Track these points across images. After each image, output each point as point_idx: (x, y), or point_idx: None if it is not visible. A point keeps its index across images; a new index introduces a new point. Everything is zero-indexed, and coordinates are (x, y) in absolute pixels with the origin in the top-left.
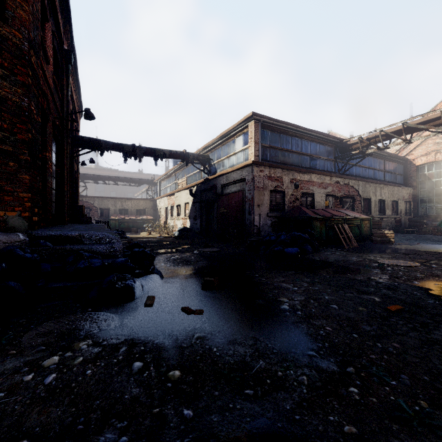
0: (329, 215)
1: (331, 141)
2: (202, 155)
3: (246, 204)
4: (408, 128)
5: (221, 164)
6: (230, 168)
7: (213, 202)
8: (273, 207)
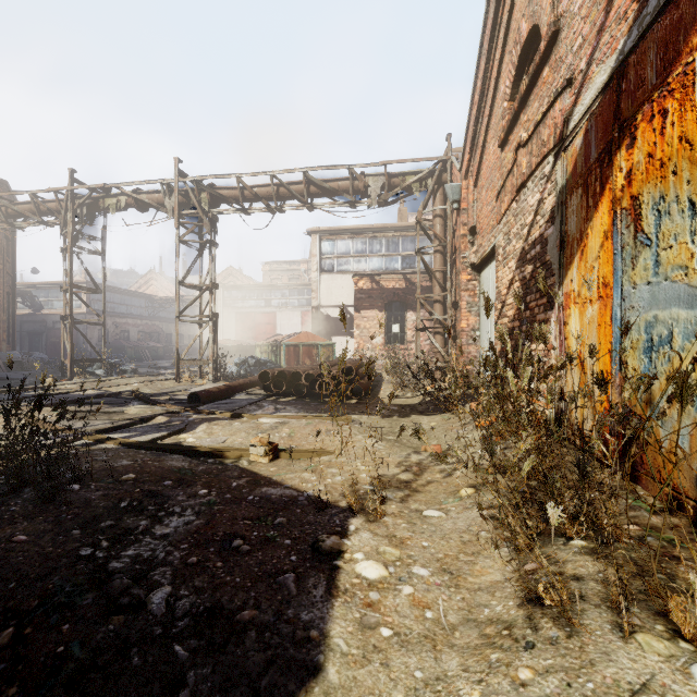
0: (138, 345)
1: (143, 296)
2: (24, 291)
3: (82, 337)
4: (183, 300)
5: (50, 303)
6: (62, 309)
7: (41, 332)
8: (100, 339)
